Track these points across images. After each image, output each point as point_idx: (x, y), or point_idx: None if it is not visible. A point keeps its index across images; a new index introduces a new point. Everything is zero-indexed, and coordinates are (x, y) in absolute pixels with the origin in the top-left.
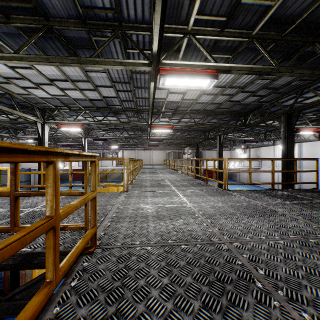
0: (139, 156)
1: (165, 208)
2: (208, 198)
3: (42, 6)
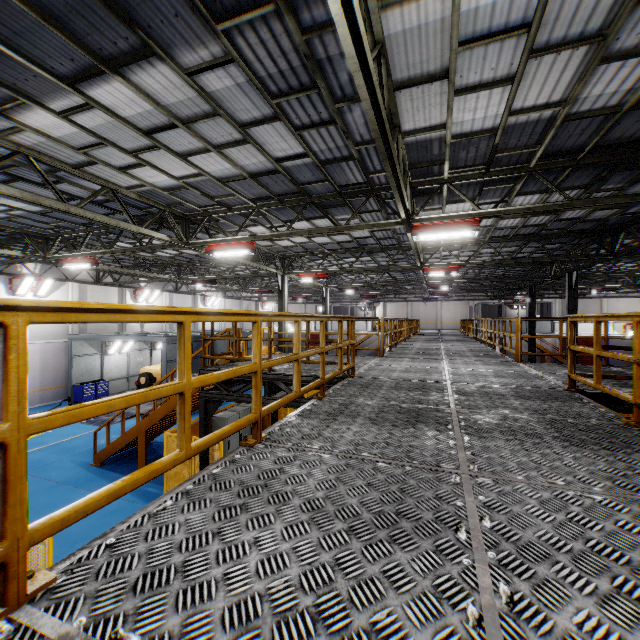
0: (415, 313)
1: (416, 368)
2: (476, 366)
3: (308, 191)
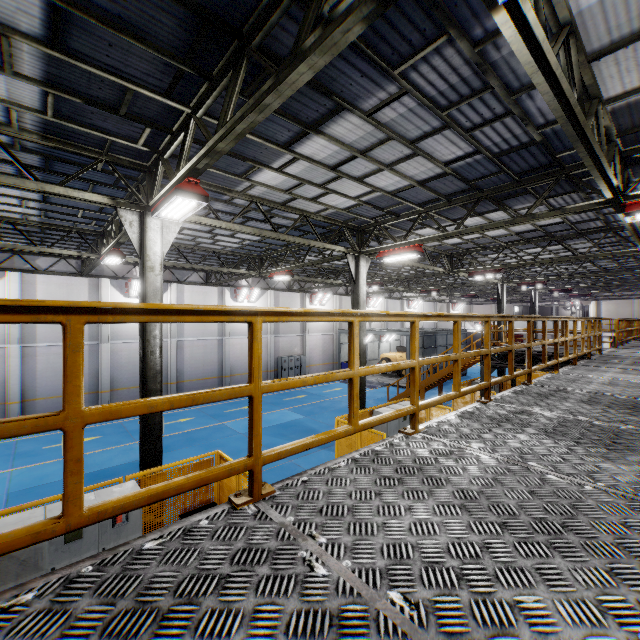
0: None
1: None
2: None
3: (552, 234)
